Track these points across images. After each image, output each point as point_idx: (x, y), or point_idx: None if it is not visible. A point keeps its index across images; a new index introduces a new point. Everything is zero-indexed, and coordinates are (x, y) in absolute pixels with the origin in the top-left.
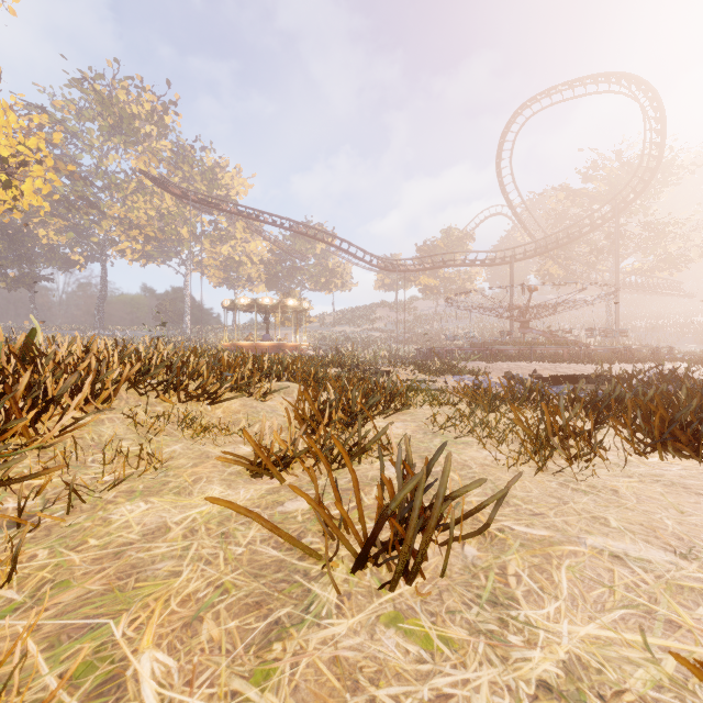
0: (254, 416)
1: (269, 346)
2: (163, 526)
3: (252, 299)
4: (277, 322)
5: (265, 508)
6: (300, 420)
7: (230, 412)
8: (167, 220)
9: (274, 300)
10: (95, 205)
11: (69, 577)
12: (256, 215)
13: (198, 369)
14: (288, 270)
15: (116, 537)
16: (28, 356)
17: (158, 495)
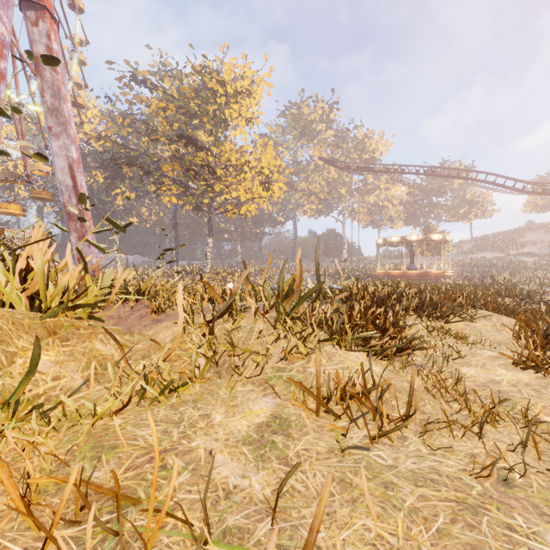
0: (477, 333)
1: (415, 273)
2: (494, 380)
3: (400, 237)
4: (417, 252)
5: (546, 384)
6: (535, 340)
7: (459, 329)
8: (332, 185)
9: (419, 236)
10: (292, 186)
11: (471, 389)
12: (401, 170)
13: (434, 301)
14: (425, 207)
15: (475, 380)
16: (367, 294)
17: (472, 367)
